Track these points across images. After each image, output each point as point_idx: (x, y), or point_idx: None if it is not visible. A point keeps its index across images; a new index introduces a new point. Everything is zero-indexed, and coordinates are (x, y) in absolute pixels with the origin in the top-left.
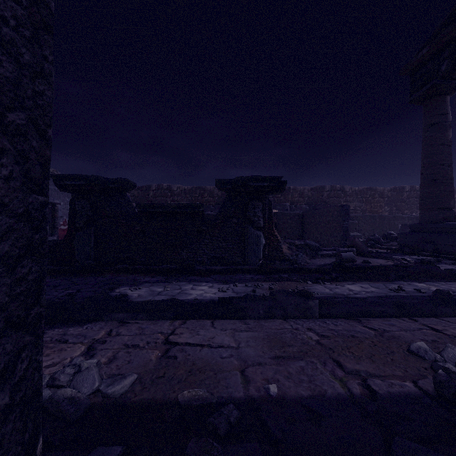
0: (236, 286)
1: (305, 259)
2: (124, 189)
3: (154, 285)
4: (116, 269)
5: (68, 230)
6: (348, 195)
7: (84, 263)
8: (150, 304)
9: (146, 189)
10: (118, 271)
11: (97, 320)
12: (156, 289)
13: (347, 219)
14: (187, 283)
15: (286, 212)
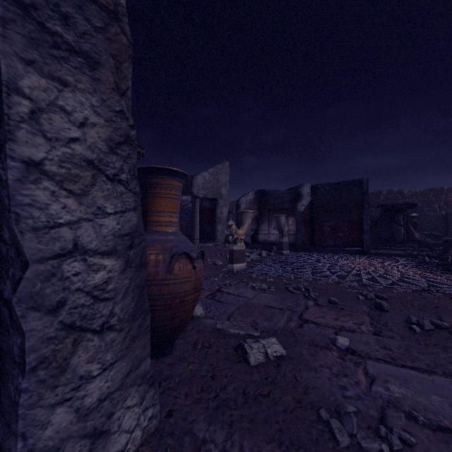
0: None
1: (429, 241)
2: None
3: None
4: None
5: None
6: None
7: None
8: None
9: None
10: None
11: None
12: None
13: None
14: None
15: (429, 214)
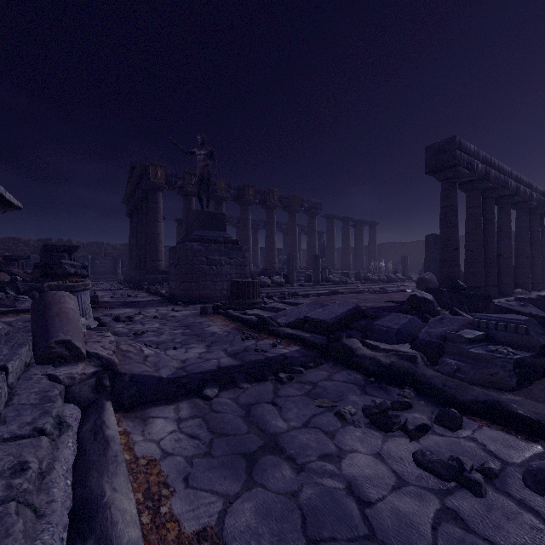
0: None
1: None
2: None
3: None
4: None
5: None
6: None
7: None
8: None
9: None
10: None
11: None
12: None
13: None
14: None
15: None
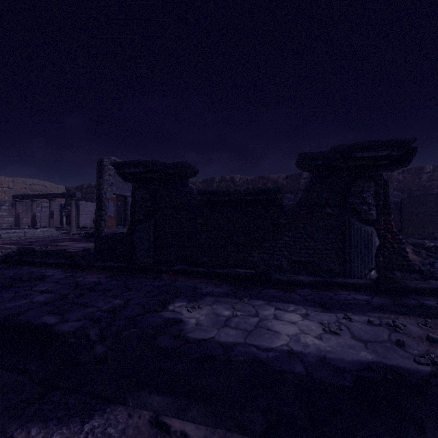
0: (351, 320)
1: None
2: (185, 175)
3: (219, 301)
4: (175, 270)
5: (130, 223)
6: None
7: (143, 260)
8: (213, 370)
9: (210, 182)
10: (177, 272)
11: (116, 402)
12: (221, 311)
13: None
14: (264, 304)
15: None
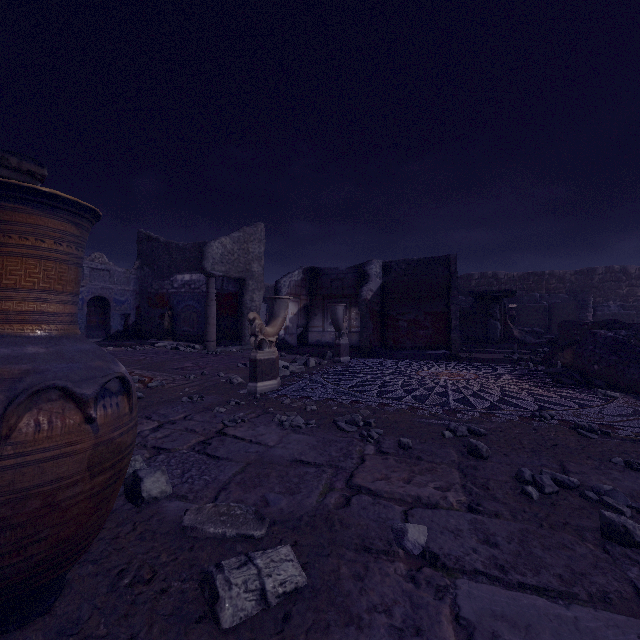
0: None
1: (531, 340)
2: None
3: None
4: None
5: None
6: (634, 278)
7: None
8: None
9: None
10: None
11: None
12: None
13: (582, 312)
14: None
15: (530, 305)
